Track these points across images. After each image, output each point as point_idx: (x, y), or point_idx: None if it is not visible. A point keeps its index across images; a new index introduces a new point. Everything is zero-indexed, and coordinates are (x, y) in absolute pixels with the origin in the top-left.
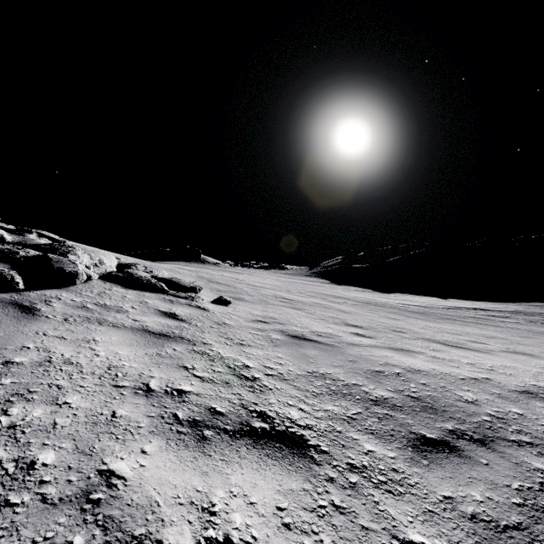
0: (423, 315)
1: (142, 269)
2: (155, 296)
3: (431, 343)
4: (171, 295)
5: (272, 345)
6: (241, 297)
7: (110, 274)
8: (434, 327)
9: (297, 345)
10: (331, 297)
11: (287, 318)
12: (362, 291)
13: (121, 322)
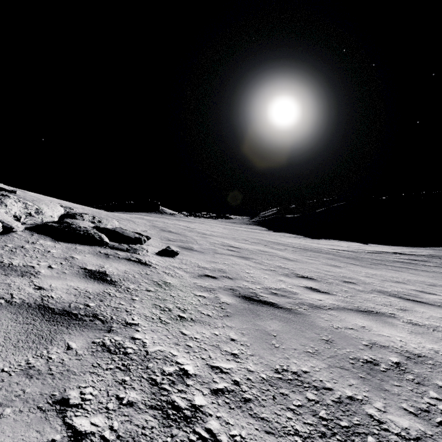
0: (357, 261)
1: (89, 219)
2: (89, 249)
3: (389, 298)
4: (110, 247)
5: (221, 315)
6: (190, 246)
7: (44, 225)
8: (376, 275)
9: (253, 313)
10: (272, 243)
11: (236, 270)
12: (295, 237)
13: (10, 294)
